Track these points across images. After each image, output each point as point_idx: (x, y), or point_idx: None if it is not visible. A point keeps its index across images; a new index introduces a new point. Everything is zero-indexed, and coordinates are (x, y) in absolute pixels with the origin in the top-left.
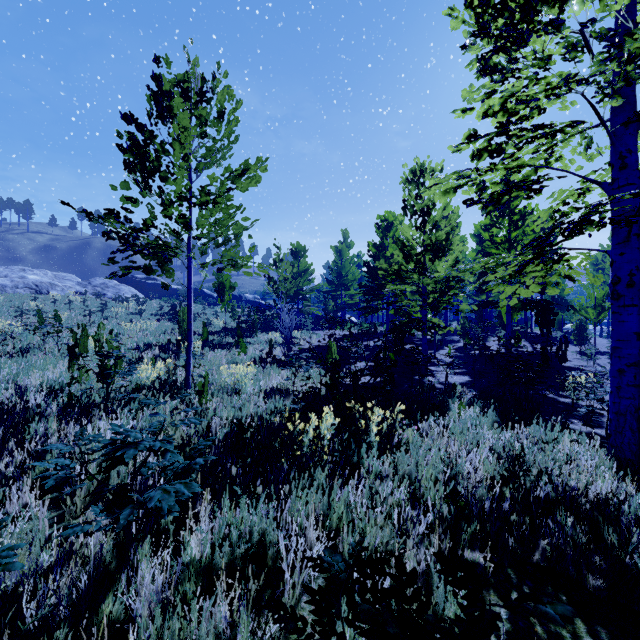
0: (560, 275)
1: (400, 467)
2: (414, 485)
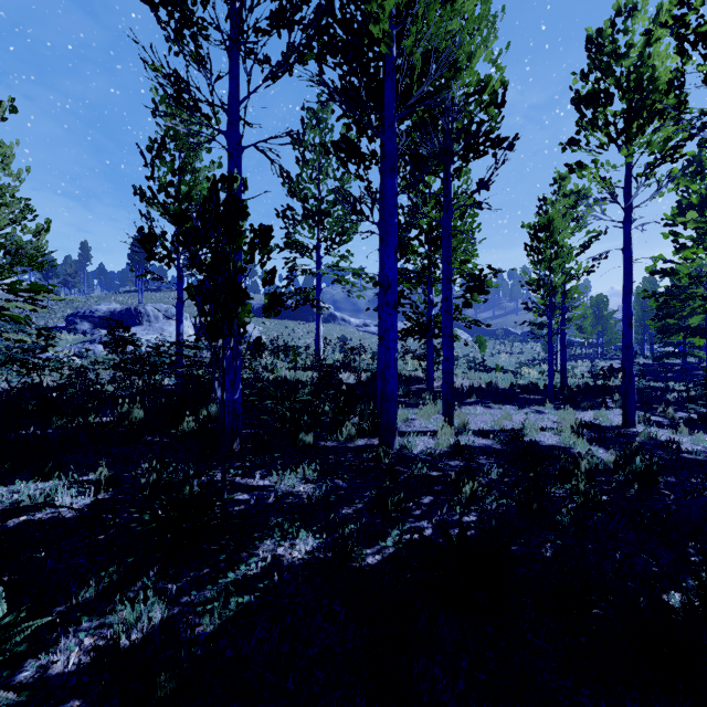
0: None
1: None
2: None
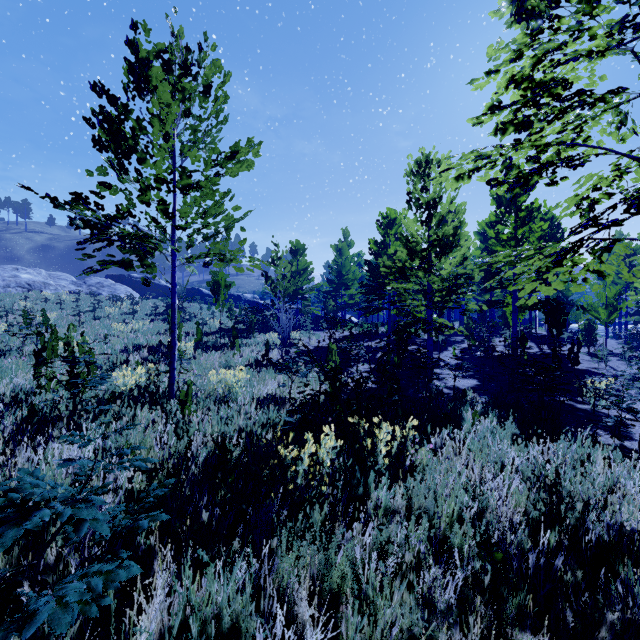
0: (588, 270)
1: (415, 499)
2: (432, 522)
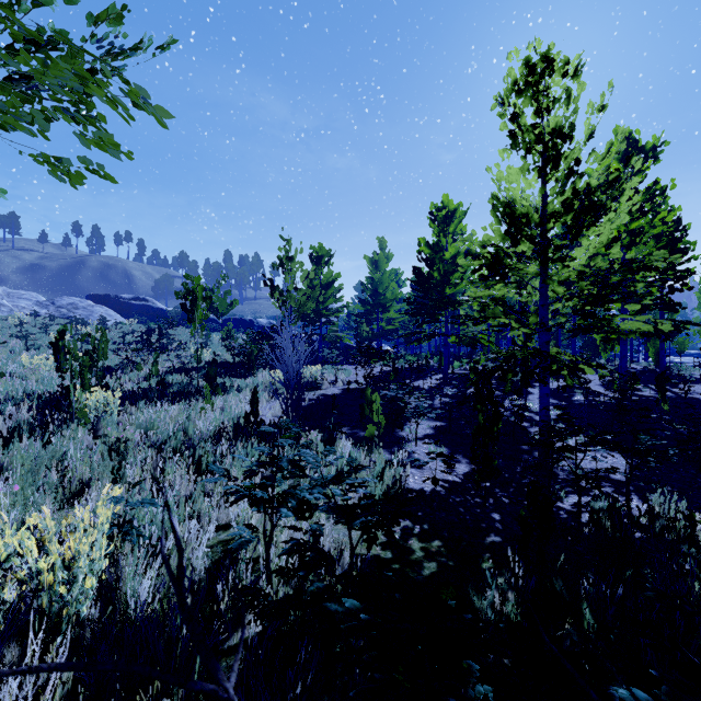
0: None
1: None
2: None
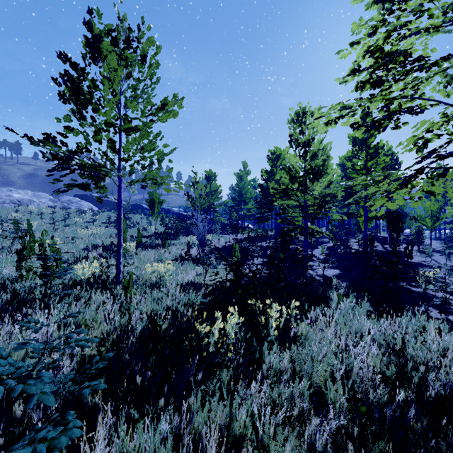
0: (423, 191)
1: (298, 362)
2: (311, 380)
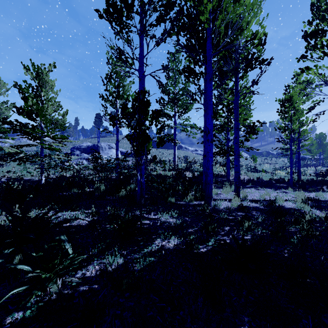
0: None
1: None
2: None
